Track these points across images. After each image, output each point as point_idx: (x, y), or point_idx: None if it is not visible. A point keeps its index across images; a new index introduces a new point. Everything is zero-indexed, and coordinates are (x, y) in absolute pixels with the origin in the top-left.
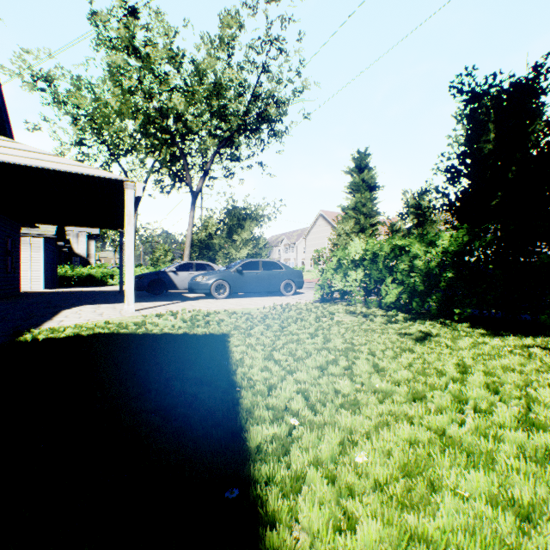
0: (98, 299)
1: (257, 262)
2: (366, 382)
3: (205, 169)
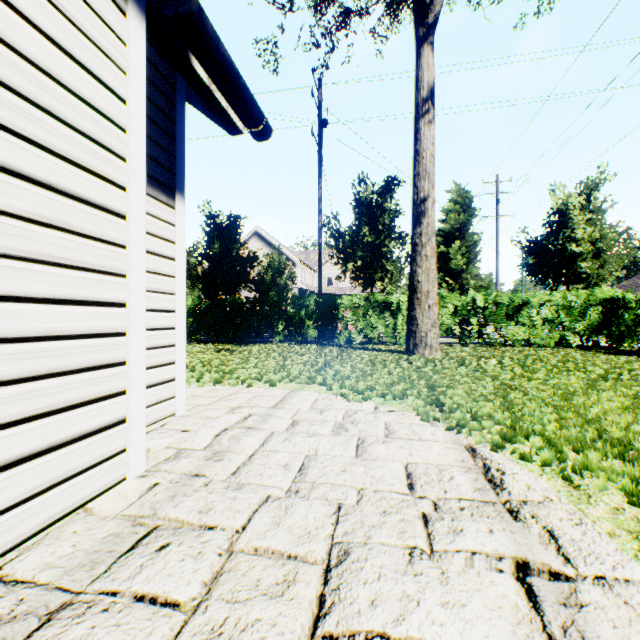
0: None
1: None
2: None
3: None
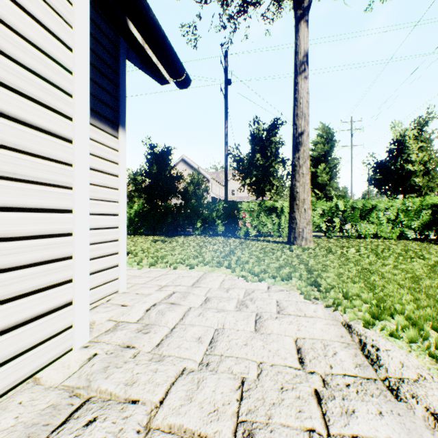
0: None
1: None
2: None
3: None
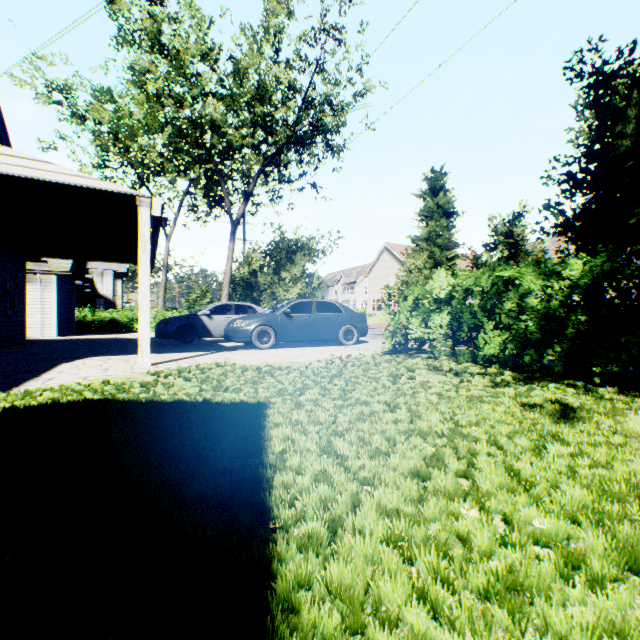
0: (113, 349)
1: (309, 303)
2: (513, 515)
3: (247, 192)
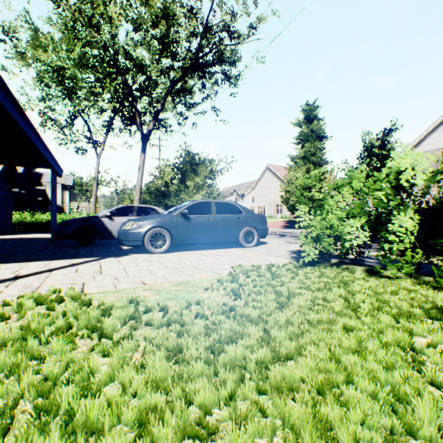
0: None
1: (209, 204)
2: None
3: (156, 110)
